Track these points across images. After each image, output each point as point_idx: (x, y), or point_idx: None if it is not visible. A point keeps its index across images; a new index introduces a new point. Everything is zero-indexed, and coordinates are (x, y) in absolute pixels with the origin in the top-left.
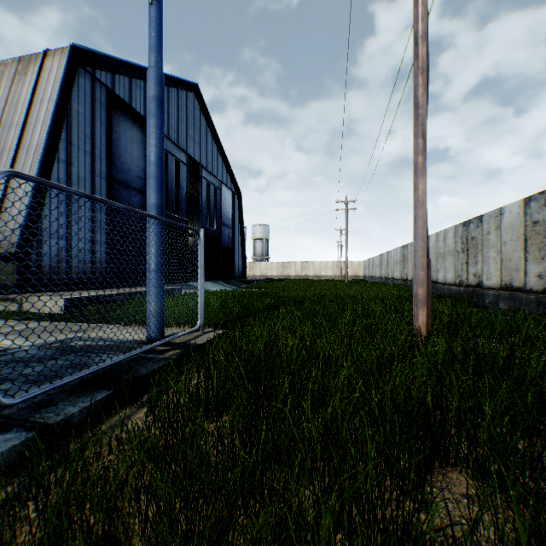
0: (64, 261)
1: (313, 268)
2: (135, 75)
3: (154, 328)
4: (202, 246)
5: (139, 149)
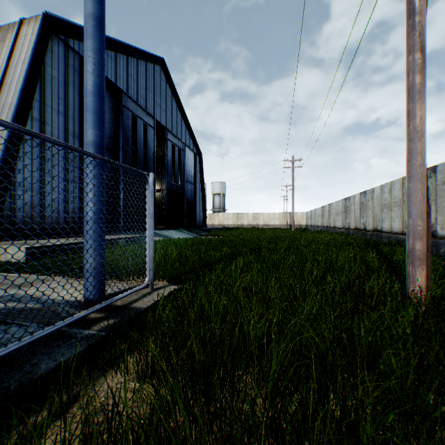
0: (37, 211)
1: (263, 218)
2: (106, 46)
3: (92, 288)
4: (151, 192)
5: (111, 113)
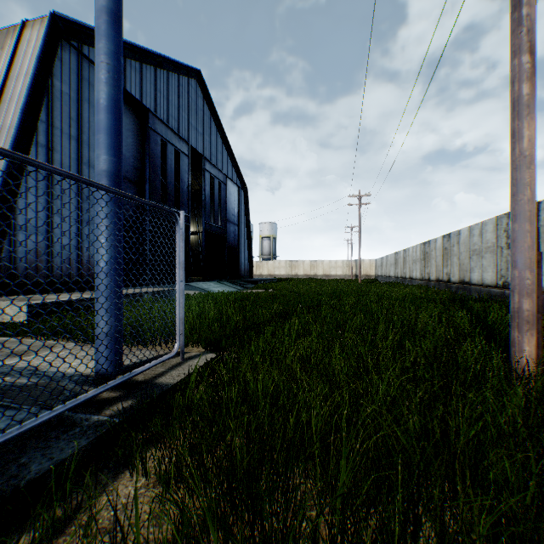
0: (44, 259)
1: (322, 267)
2: (129, 55)
3: (105, 358)
4: (182, 235)
5: (135, 137)
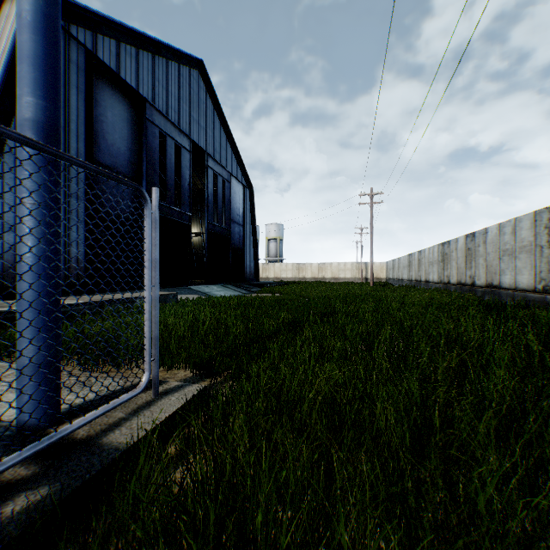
0: None
1: (331, 270)
2: (124, 39)
3: (29, 403)
4: (155, 222)
5: (131, 129)
